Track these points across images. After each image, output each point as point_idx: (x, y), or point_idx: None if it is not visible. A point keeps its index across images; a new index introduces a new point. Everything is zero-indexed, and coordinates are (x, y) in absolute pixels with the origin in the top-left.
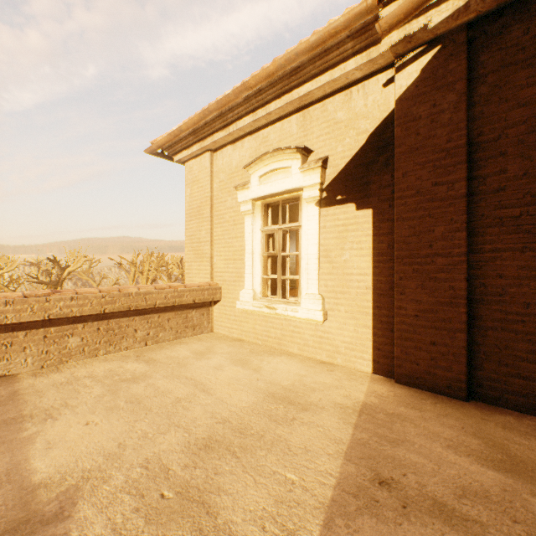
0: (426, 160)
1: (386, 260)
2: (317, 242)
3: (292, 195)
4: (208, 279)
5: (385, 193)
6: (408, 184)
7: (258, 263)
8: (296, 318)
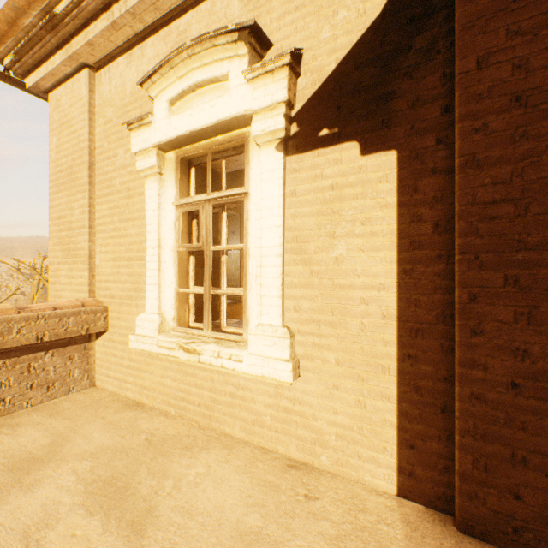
0: (542, 20)
1: (430, 256)
2: (281, 223)
3: (231, 136)
4: (84, 293)
5: (428, 113)
6: (492, 82)
7: (169, 265)
8: (239, 372)
